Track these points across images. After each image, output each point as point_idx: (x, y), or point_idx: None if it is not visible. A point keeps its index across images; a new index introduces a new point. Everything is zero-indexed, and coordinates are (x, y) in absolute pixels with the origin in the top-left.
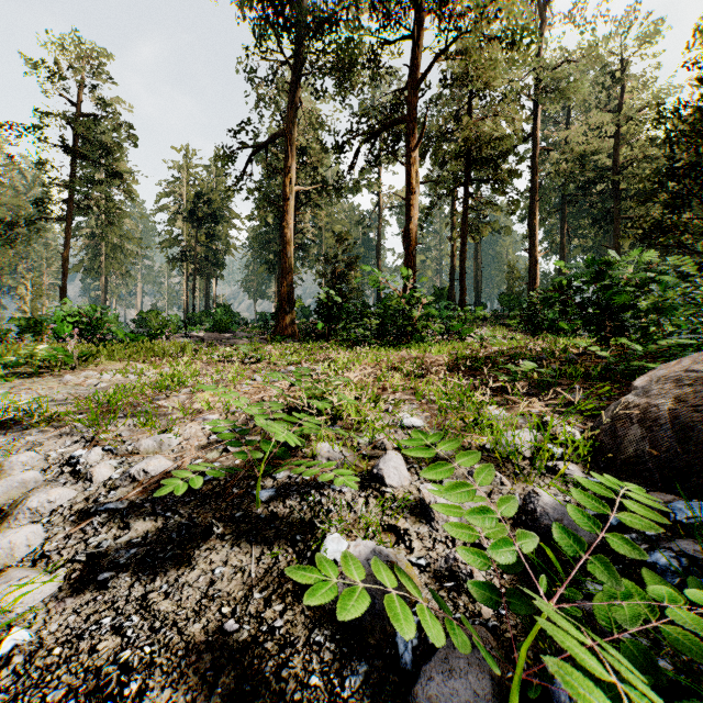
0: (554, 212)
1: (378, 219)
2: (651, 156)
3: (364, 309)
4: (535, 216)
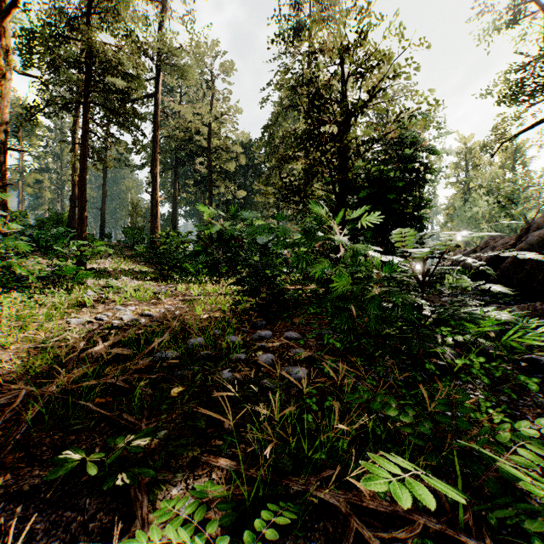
0: (169, 168)
1: None
2: (230, 149)
3: None
4: (156, 165)
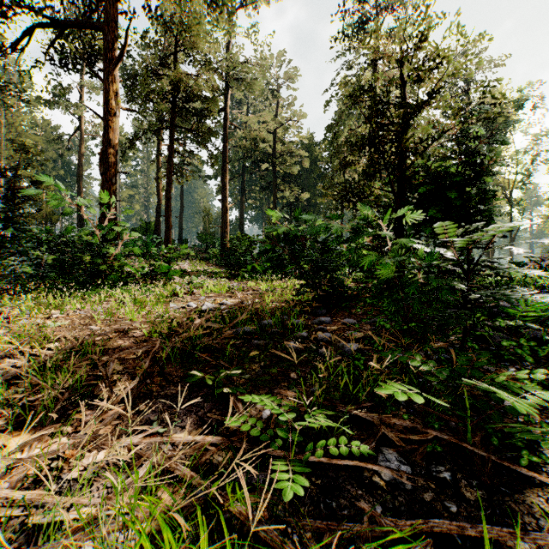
0: (237, 176)
1: (79, 143)
2: (293, 153)
3: (50, 236)
4: (226, 175)
